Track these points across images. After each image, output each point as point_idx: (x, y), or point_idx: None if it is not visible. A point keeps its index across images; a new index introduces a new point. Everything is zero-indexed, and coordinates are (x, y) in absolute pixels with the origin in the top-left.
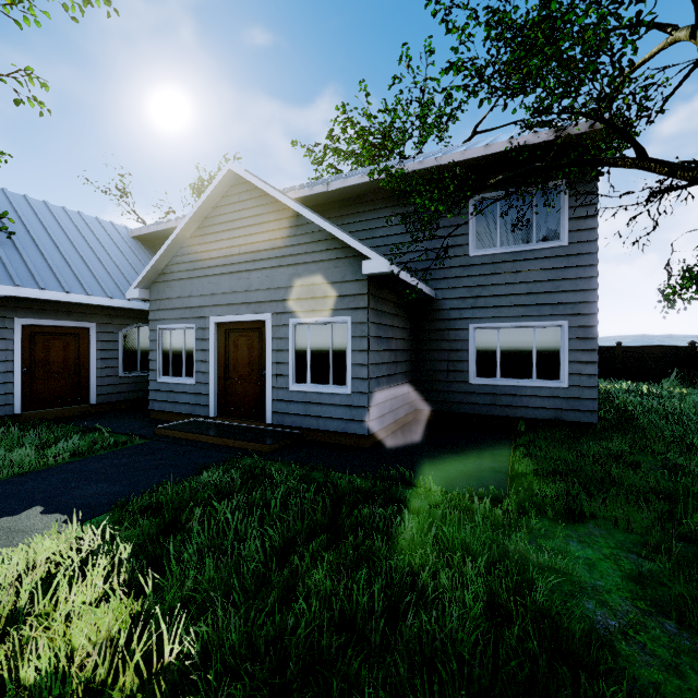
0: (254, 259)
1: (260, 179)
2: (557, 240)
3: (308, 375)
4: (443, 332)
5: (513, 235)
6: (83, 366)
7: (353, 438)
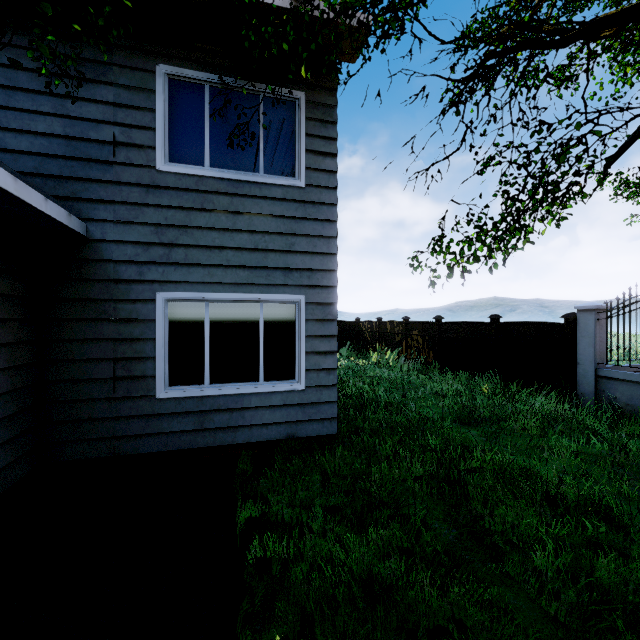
0: None
1: None
2: (292, 177)
3: None
4: (104, 304)
5: (231, 152)
6: None
7: None
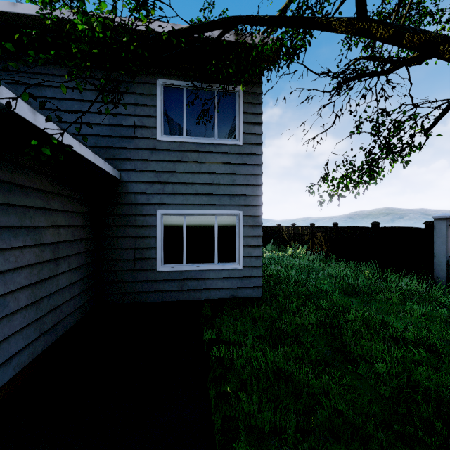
0: None
1: None
2: (234, 139)
3: None
4: (129, 217)
5: (198, 127)
6: None
7: None
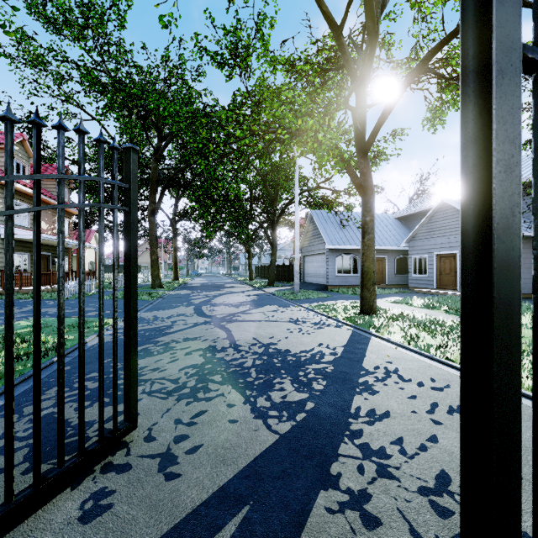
0: (452, 231)
1: (454, 201)
2: None
3: None
4: None
5: None
6: (383, 271)
7: None
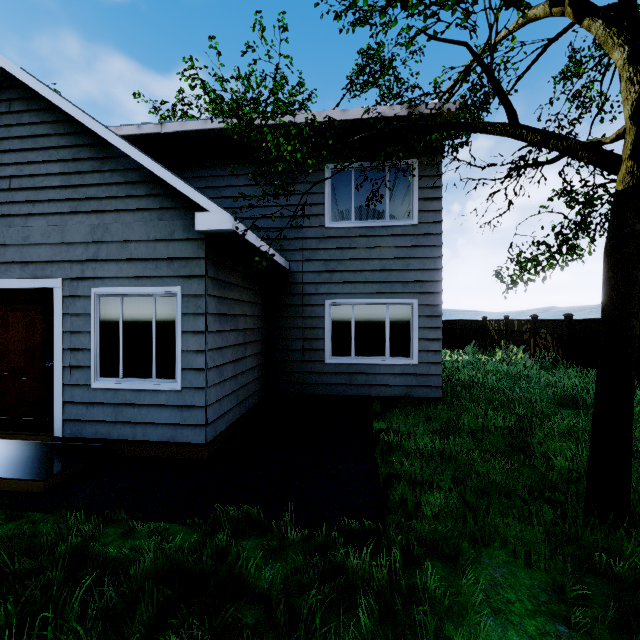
0: (34, 198)
1: (45, 85)
2: (408, 219)
3: (119, 366)
4: (298, 307)
5: (367, 209)
6: None
7: (185, 449)
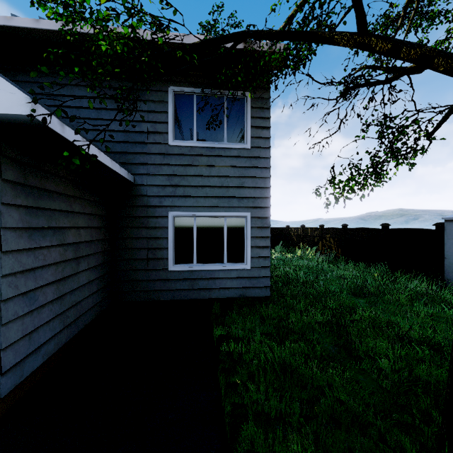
0: None
1: None
2: (243, 143)
3: None
4: (142, 219)
5: (208, 131)
6: None
7: None
